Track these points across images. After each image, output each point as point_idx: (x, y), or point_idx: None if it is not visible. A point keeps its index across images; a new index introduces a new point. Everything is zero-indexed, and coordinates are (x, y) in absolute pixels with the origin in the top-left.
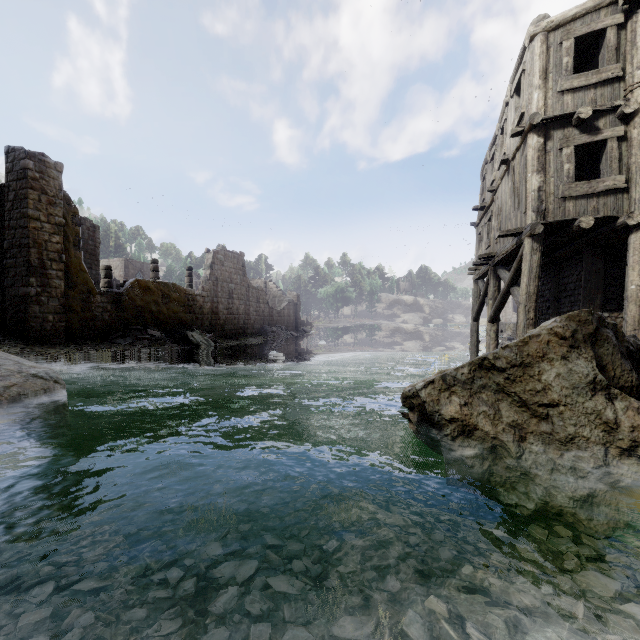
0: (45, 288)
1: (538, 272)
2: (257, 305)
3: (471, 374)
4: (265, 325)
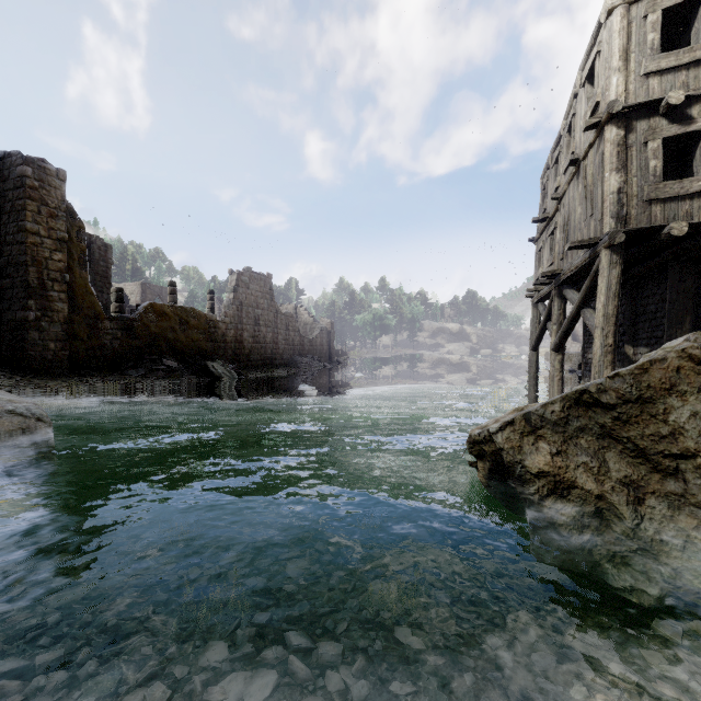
0: (46, 312)
1: (618, 290)
2: (286, 333)
3: (565, 412)
4: (295, 355)
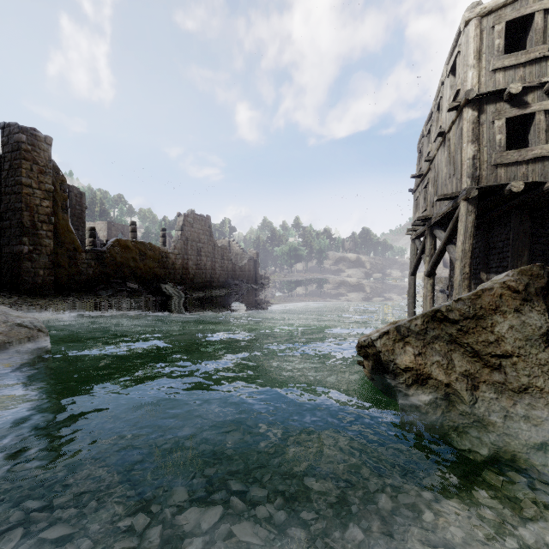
0: (36, 246)
1: (473, 231)
2: (222, 261)
3: (424, 325)
4: (229, 279)
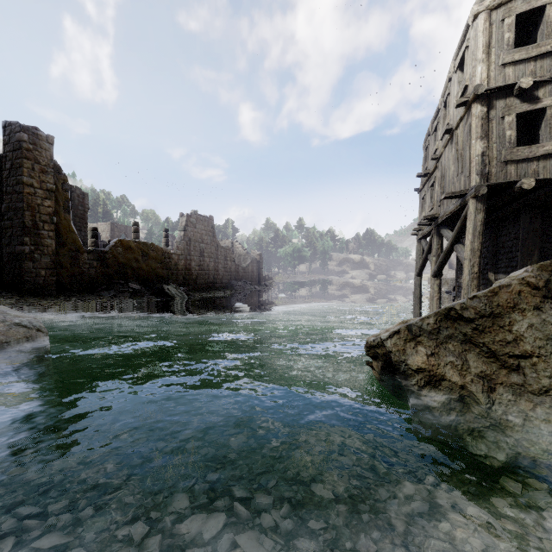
0: (38, 246)
1: (482, 230)
2: (225, 262)
3: (437, 324)
4: (232, 280)
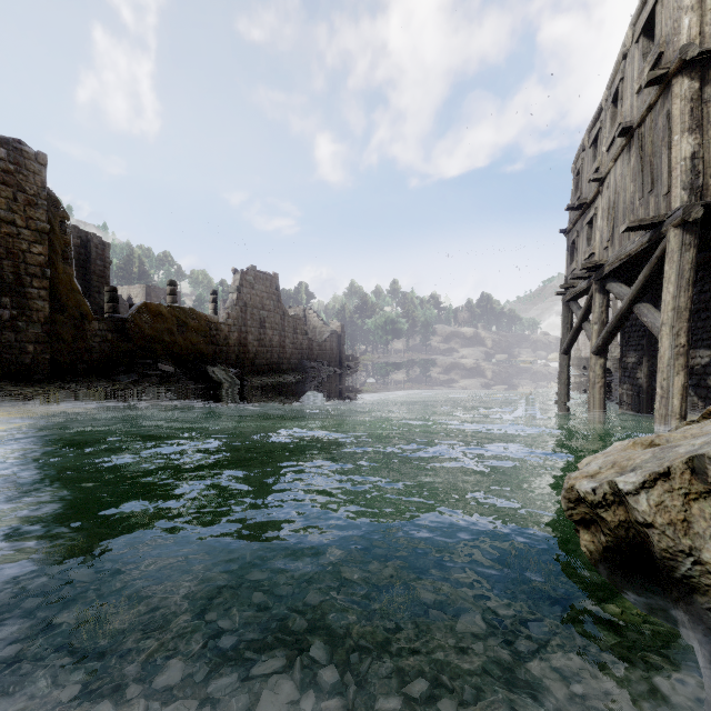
0: (23, 311)
1: (692, 277)
2: (294, 336)
3: None
4: (303, 360)
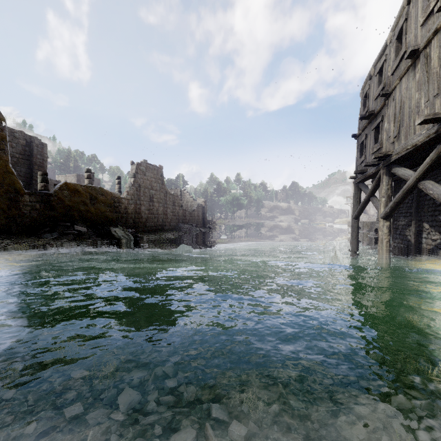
0: None
1: None
2: (173, 207)
3: None
4: (179, 223)
